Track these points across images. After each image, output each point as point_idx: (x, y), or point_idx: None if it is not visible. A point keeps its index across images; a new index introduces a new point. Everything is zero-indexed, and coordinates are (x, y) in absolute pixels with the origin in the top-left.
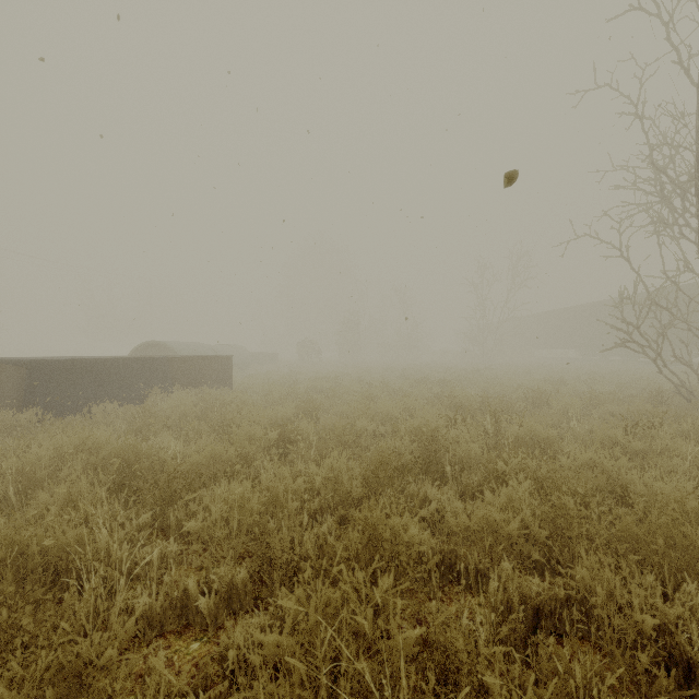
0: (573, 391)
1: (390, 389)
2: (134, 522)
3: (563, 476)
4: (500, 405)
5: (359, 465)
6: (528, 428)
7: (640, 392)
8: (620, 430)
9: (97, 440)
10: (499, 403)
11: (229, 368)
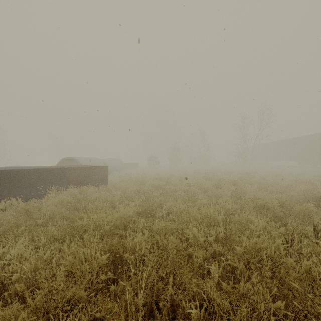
0: None
1: (202, 188)
2: None
3: None
4: (303, 210)
5: None
6: None
7: None
8: None
9: None
10: (302, 208)
11: (106, 173)
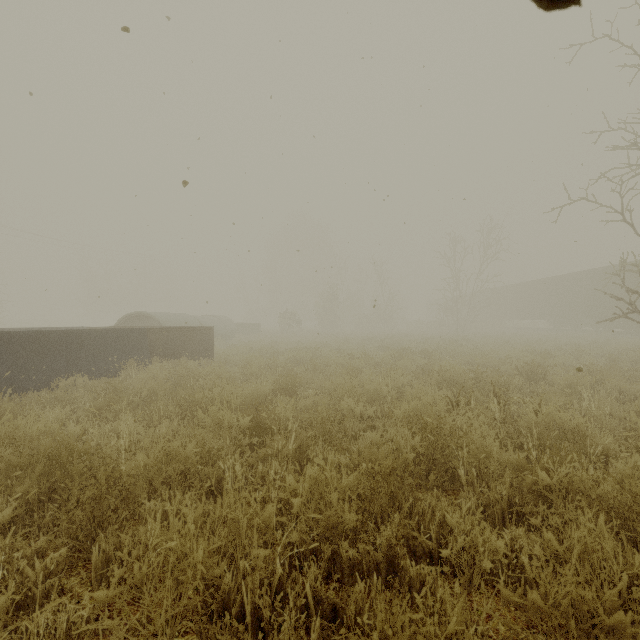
0: (562, 363)
1: (372, 361)
2: (38, 565)
3: None
4: (498, 382)
5: (353, 480)
6: (549, 416)
7: (633, 365)
8: None
9: (33, 430)
10: (497, 379)
11: (210, 339)
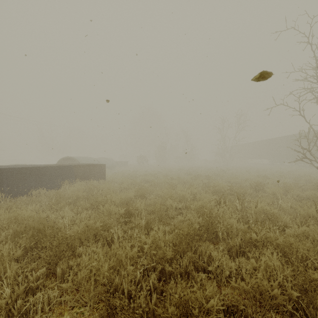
0: (273, 182)
1: (182, 181)
2: (34, 275)
3: (295, 246)
4: (240, 191)
5: (171, 237)
6: (261, 208)
7: (306, 182)
8: (315, 210)
9: (25, 215)
10: (240, 190)
11: (104, 170)
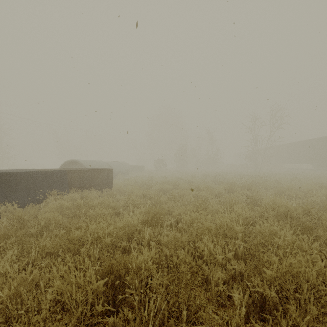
0: None
1: (213, 192)
2: None
3: None
4: None
5: None
6: None
7: None
8: None
9: None
10: None
11: (110, 176)
